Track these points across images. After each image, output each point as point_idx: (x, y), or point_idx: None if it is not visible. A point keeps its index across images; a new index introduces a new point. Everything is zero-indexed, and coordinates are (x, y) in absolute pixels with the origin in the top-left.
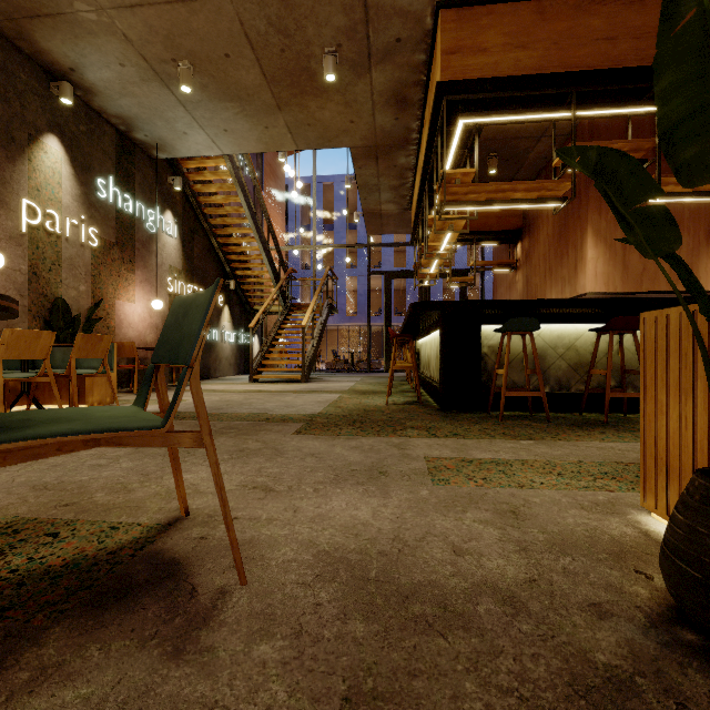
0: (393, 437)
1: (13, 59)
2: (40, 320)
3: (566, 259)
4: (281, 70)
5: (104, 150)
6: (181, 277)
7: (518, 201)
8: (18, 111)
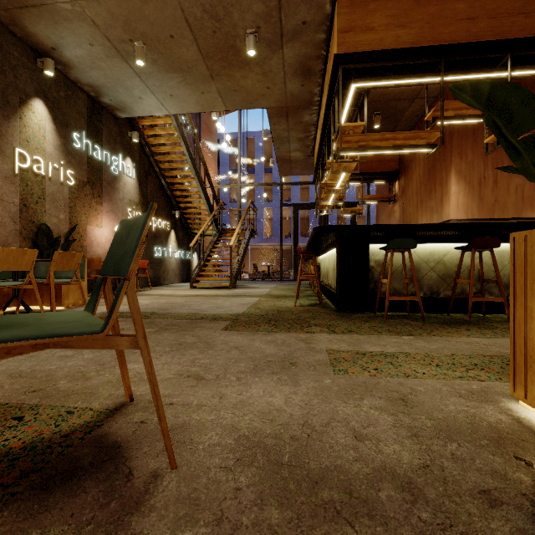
0: (300, 333)
1: (8, 40)
2: (29, 240)
3: (434, 193)
4: (213, 47)
5: (79, 111)
6: (138, 208)
7: (398, 147)
8: (12, 80)
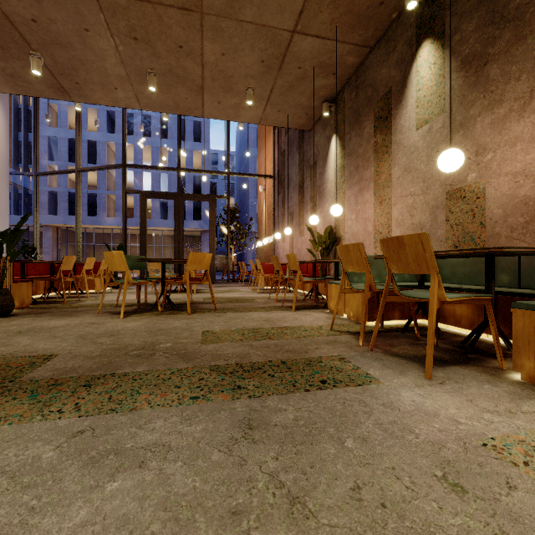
0: None
1: None
2: None
3: None
4: None
5: None
6: None
7: None
8: None
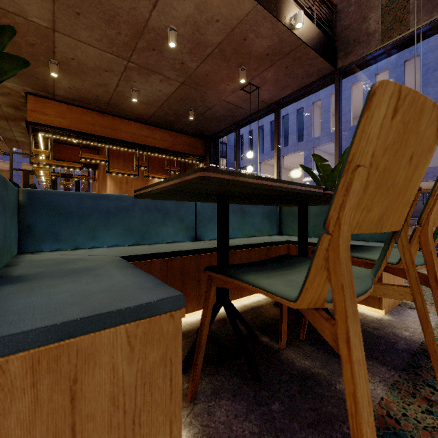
0: None
1: None
2: None
3: (105, 182)
4: None
5: None
6: None
7: (64, 167)
8: None
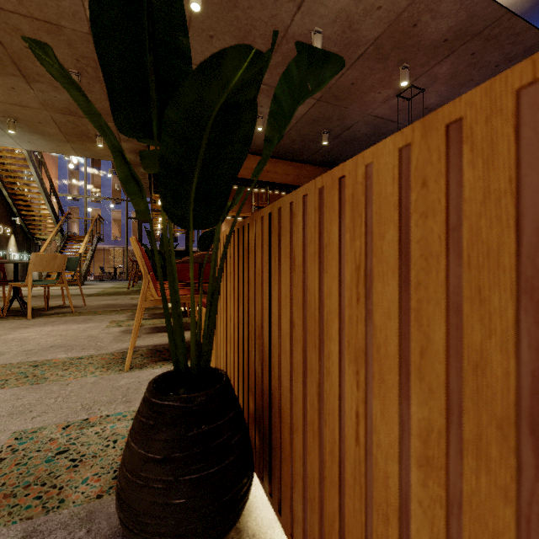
0: (124, 296)
1: None
2: None
3: None
4: (72, 132)
5: None
6: None
7: None
8: None
